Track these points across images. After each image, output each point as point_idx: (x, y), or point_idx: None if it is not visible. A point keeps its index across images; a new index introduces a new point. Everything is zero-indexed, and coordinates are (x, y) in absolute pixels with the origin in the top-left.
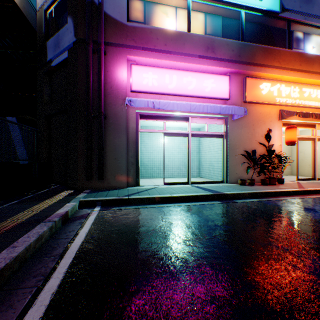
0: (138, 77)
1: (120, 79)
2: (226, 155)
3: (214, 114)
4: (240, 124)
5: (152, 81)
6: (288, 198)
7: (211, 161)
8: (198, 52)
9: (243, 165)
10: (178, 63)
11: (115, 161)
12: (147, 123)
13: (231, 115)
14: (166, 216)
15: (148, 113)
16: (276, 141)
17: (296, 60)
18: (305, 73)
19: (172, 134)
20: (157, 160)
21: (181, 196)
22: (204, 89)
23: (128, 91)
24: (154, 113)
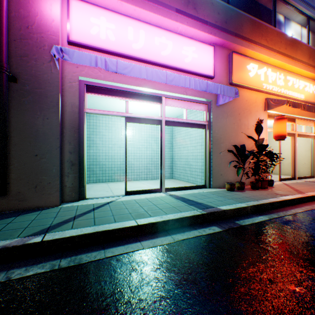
0: (82, 21)
1: (47, 16)
2: (209, 151)
3: (195, 96)
4: (225, 112)
5: (107, 33)
6: (299, 210)
7: (187, 159)
8: (176, 4)
9: (228, 164)
10: (147, 13)
11: (36, 160)
12: (104, 107)
13: (215, 100)
14: (120, 310)
15: (100, 84)
16: (262, 135)
17: (282, 43)
18: (289, 59)
19: (139, 119)
20: (118, 158)
21: (154, 222)
22: (183, 59)
23: (64, 42)
24: (110, 85)
